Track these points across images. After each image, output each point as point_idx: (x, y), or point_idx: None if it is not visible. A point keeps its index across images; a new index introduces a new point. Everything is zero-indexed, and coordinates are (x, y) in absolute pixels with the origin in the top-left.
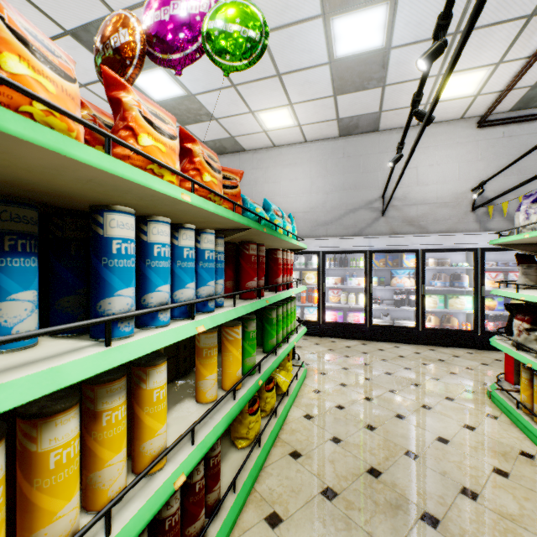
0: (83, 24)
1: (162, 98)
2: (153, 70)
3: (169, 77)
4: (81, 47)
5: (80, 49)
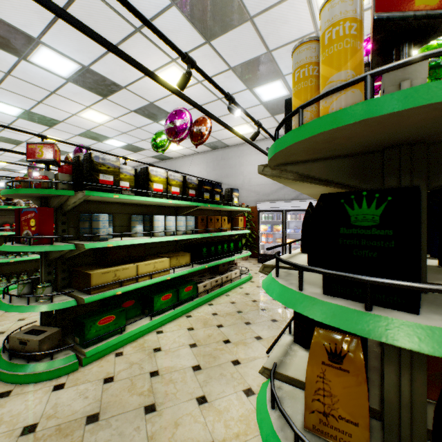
0: (243, 62)
1: (268, 99)
2: (274, 81)
3: (283, 85)
4: (234, 75)
5: (232, 77)
